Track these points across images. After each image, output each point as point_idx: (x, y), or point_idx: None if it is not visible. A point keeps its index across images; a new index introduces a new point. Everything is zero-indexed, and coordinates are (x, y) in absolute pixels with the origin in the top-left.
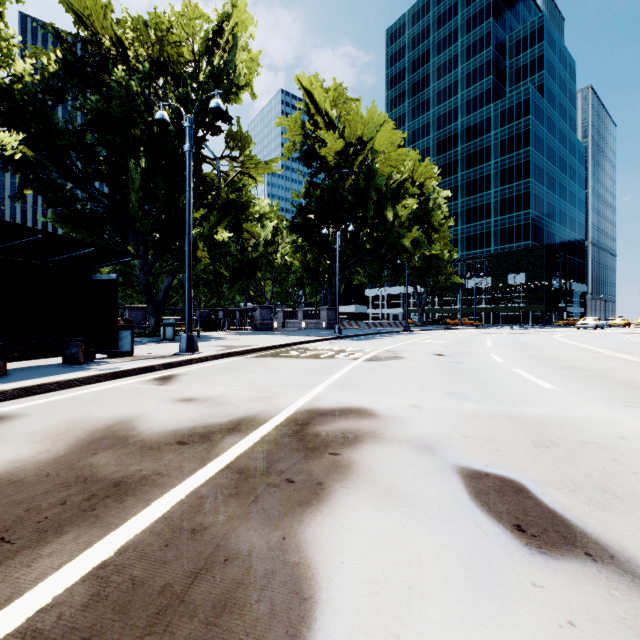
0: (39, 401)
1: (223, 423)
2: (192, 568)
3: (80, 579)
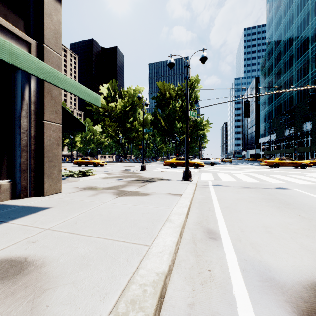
0: None
1: None
2: None
3: None
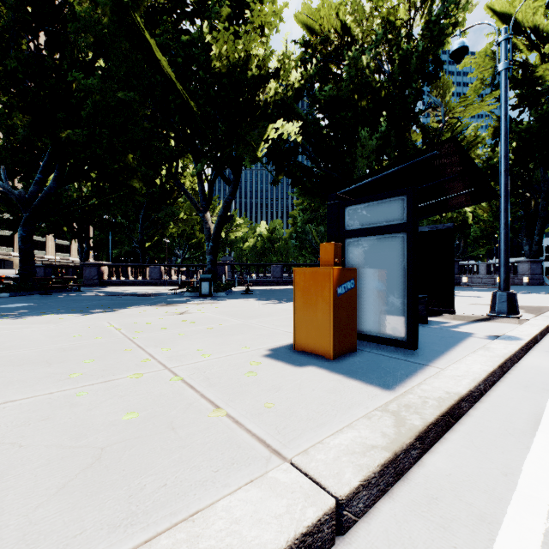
0: None
1: None
2: None
3: None
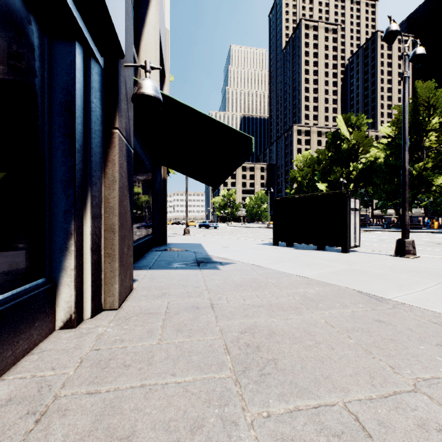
0: None
1: None
2: None
3: None
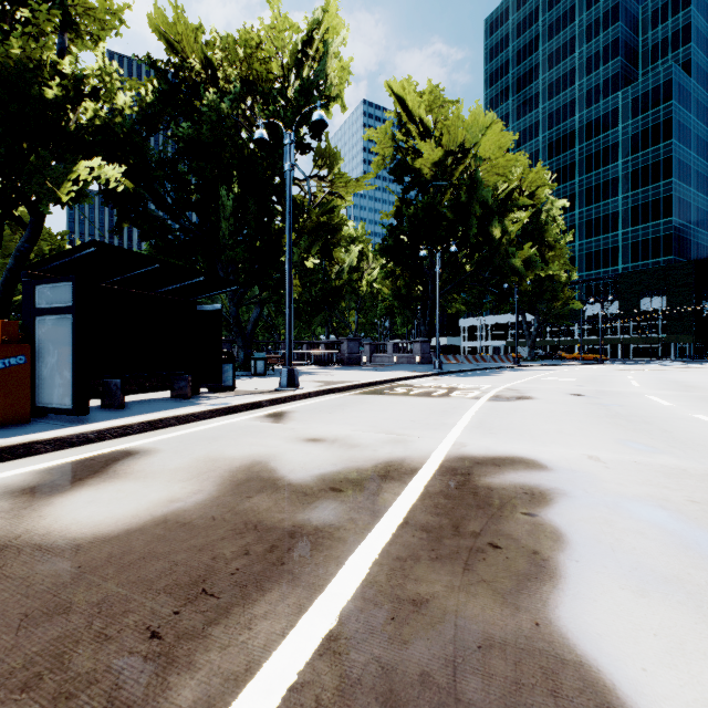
0: (164, 436)
1: (369, 468)
2: (442, 653)
3: (315, 652)
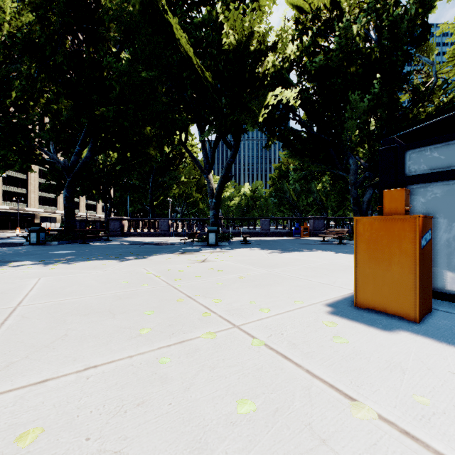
0: None
1: None
2: None
3: None
